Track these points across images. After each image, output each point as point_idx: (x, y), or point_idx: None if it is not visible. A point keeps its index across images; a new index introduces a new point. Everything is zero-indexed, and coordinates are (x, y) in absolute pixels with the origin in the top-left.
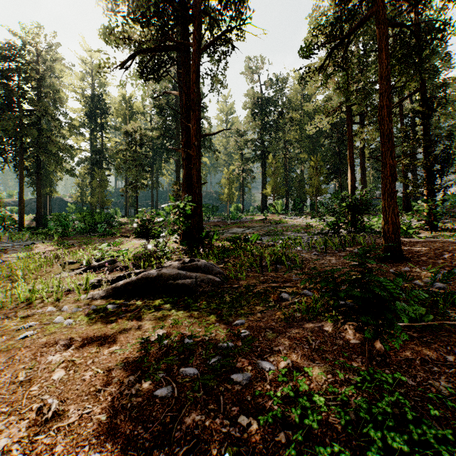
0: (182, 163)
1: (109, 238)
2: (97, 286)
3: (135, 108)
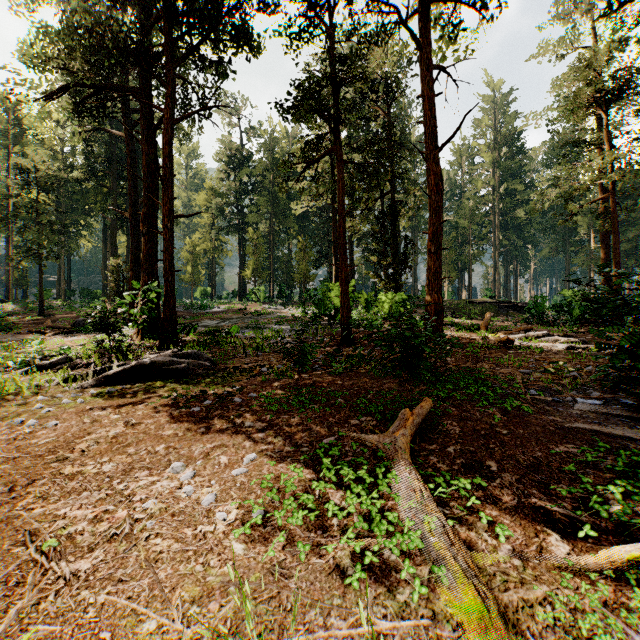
0: (131, 232)
1: (4, 335)
2: (73, 380)
3: (27, 124)
